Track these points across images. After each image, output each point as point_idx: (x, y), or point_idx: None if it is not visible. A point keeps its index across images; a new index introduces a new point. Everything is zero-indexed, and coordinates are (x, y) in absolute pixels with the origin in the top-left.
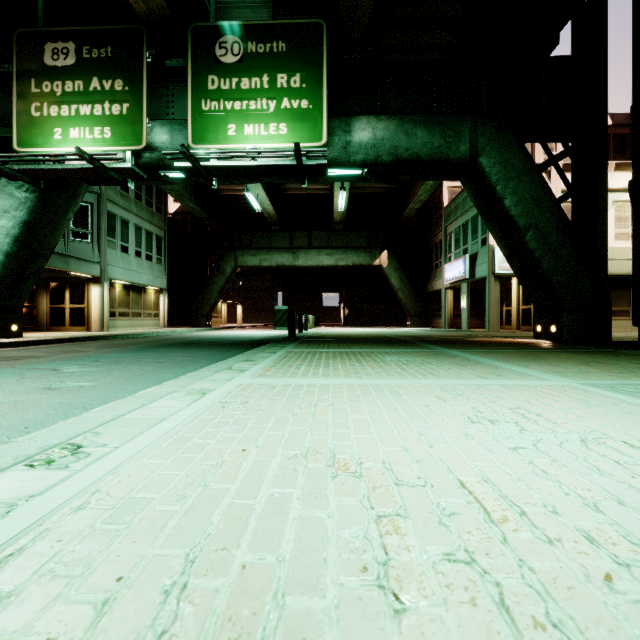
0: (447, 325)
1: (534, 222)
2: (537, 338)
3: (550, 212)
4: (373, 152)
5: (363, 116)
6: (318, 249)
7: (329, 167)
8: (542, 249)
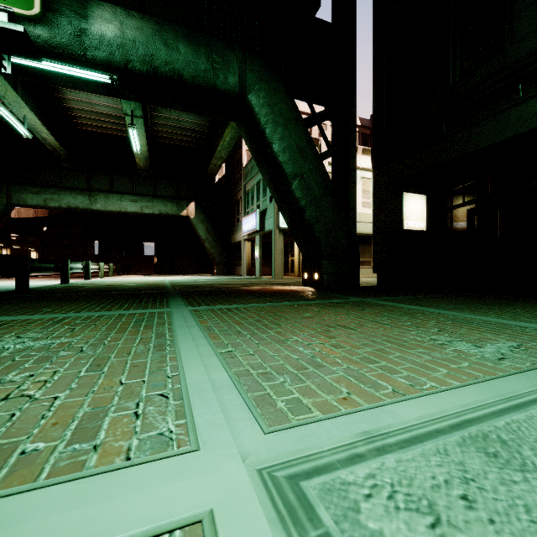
0: (245, 273)
1: (300, 171)
2: (305, 285)
3: (313, 164)
4: (121, 53)
5: (106, 3)
6: (120, 194)
7: (57, 59)
8: (306, 199)
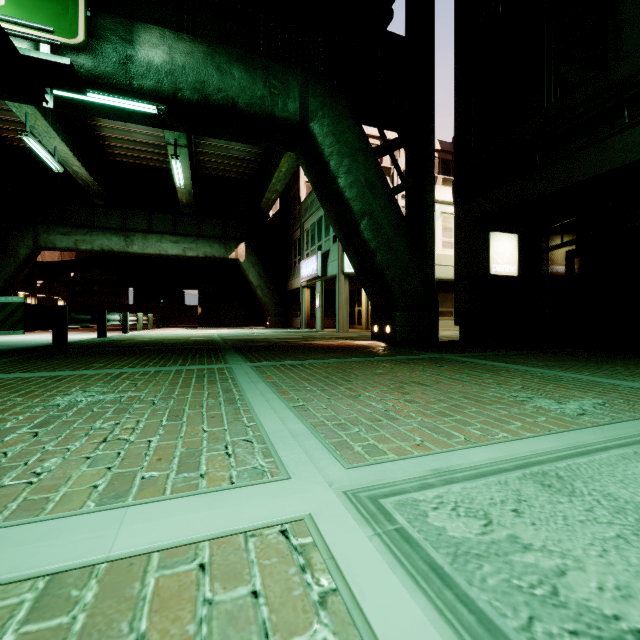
0: (304, 325)
1: (369, 209)
2: (374, 339)
3: (384, 200)
4: (170, 81)
5: (154, 25)
6: (160, 234)
7: (101, 89)
8: (377, 240)
